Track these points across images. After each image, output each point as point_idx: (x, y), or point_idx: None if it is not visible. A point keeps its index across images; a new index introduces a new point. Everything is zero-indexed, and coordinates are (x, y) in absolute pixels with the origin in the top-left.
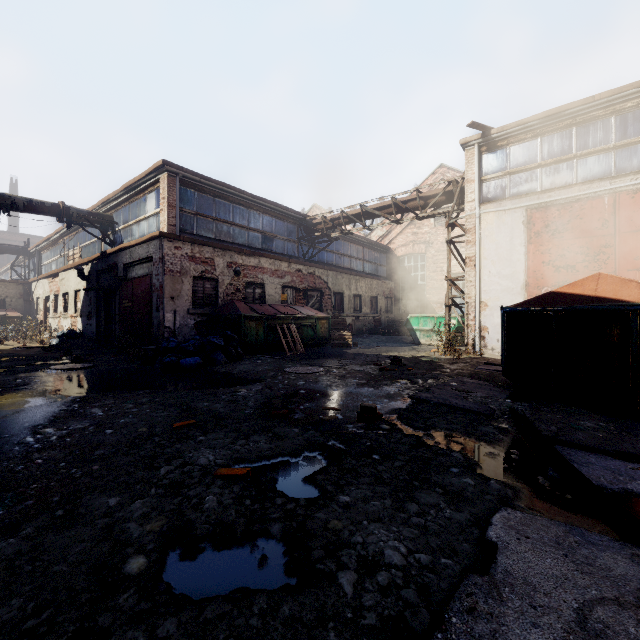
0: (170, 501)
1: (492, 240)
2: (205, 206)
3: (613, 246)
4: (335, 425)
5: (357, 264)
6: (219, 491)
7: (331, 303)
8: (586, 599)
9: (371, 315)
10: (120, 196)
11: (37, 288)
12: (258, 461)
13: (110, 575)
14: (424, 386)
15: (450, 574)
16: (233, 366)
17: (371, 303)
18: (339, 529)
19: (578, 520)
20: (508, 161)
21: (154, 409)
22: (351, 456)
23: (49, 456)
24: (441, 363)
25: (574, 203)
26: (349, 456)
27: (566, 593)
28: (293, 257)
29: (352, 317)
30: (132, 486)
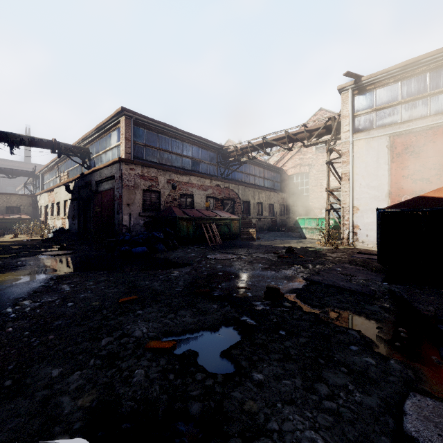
0: (104, 373)
1: (362, 160)
2: (151, 140)
3: None
4: (246, 302)
5: (259, 181)
6: (147, 364)
7: (241, 209)
8: None
9: (269, 217)
10: (93, 134)
11: (41, 199)
12: (183, 334)
13: None
14: (314, 270)
15: None
16: (170, 253)
17: (269, 209)
18: (254, 411)
19: None
20: (375, 100)
21: (108, 286)
22: (261, 331)
23: (19, 325)
24: (324, 252)
25: (428, 130)
26: (259, 331)
27: None
28: (214, 176)
29: (256, 219)
30: (76, 356)
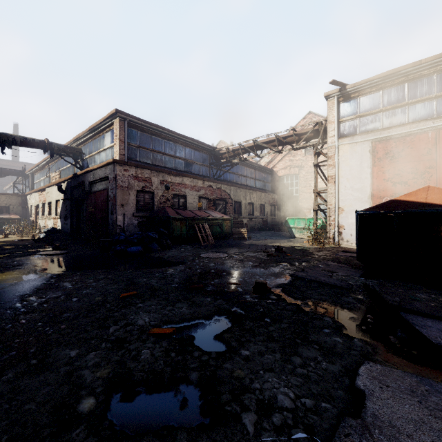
0: (115, 353)
1: (347, 164)
2: (145, 141)
3: (435, 167)
4: (237, 296)
5: (251, 182)
6: (152, 346)
7: (232, 209)
8: (441, 441)
9: (260, 217)
10: (86, 135)
11: (31, 199)
12: (181, 322)
13: (67, 413)
14: (300, 267)
15: (329, 416)
16: (164, 253)
17: (260, 209)
18: (242, 377)
19: (424, 371)
20: (358, 108)
21: (107, 283)
22: (249, 319)
23: (30, 317)
24: (311, 251)
25: (406, 137)
26: (247, 319)
27: (425, 435)
28: (206, 177)
29: (247, 219)
30: (88, 341)
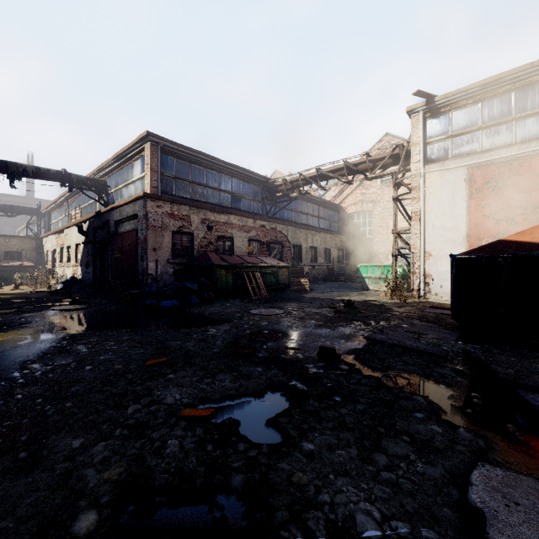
0: (132, 444)
1: (436, 196)
2: (182, 171)
3: None
4: (296, 364)
5: (313, 220)
6: (182, 434)
7: (290, 254)
8: None
9: (325, 264)
10: (112, 164)
11: (47, 242)
12: (222, 401)
13: (56, 536)
14: (377, 328)
15: None
16: (205, 308)
17: (325, 254)
18: (304, 483)
19: None
20: (450, 125)
21: (132, 347)
22: (313, 397)
23: (29, 392)
24: (390, 306)
25: (513, 161)
26: (311, 397)
27: None
28: (258, 214)
29: (309, 266)
30: (99, 426)
